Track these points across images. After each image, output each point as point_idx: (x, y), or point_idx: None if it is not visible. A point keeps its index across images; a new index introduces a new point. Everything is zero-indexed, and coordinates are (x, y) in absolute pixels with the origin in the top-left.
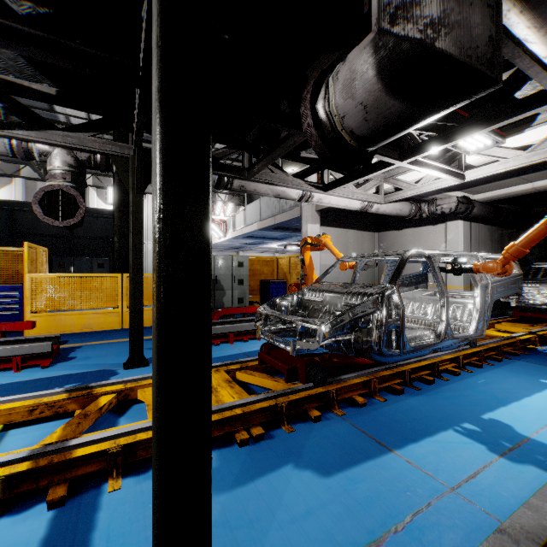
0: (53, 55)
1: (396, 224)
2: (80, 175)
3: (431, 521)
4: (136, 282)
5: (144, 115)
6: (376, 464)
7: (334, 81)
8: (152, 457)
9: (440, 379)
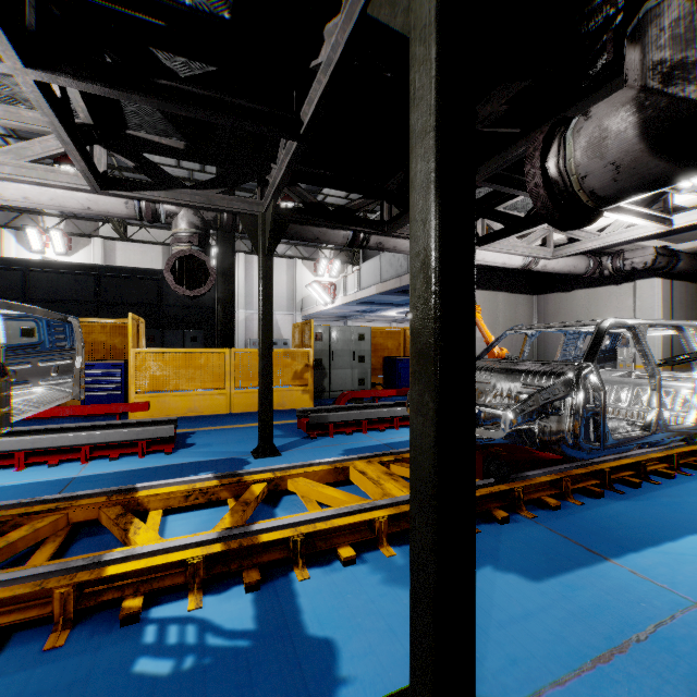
0: (219, 115)
1: (562, 284)
2: (206, 237)
3: (679, 634)
4: (266, 358)
5: (291, 169)
6: (593, 572)
7: (574, 138)
8: (413, 529)
9: (648, 482)
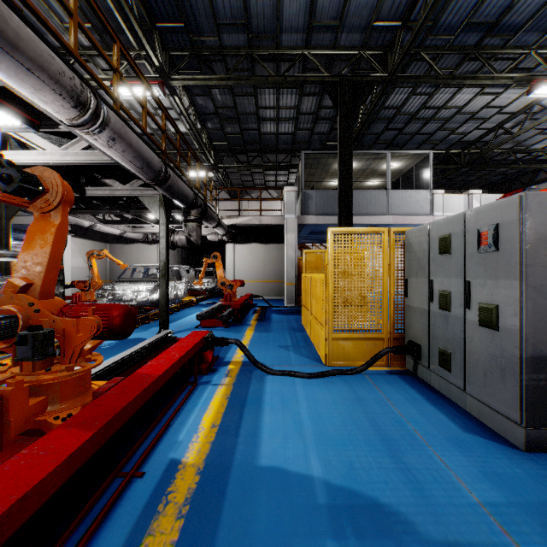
0: None
1: (125, 240)
2: None
3: (188, 324)
4: None
5: None
6: (173, 323)
7: (176, 237)
8: (161, 303)
9: (174, 313)
